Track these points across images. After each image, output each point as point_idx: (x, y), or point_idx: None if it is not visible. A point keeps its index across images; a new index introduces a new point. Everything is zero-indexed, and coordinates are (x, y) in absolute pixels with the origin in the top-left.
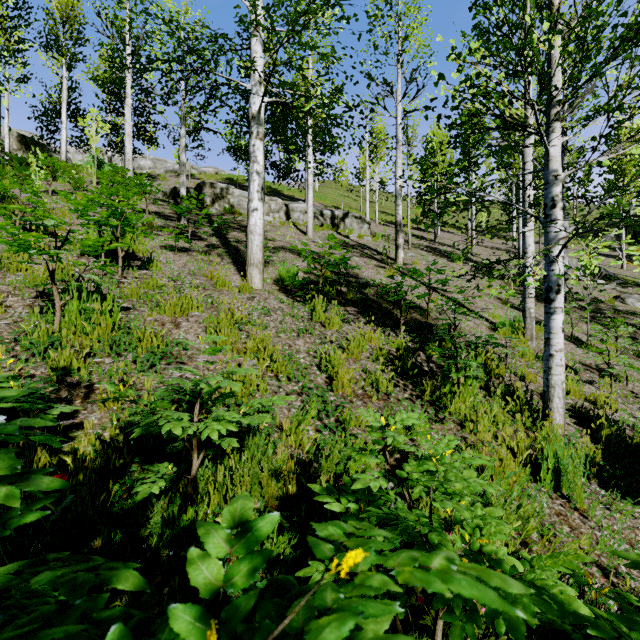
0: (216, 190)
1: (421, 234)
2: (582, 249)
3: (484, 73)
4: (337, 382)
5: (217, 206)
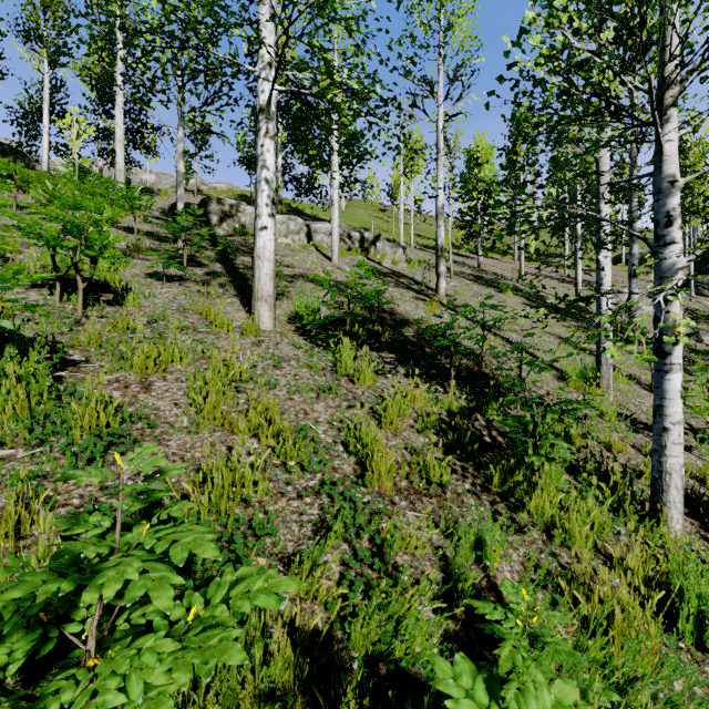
0: (224, 207)
1: (462, 260)
2: None
3: (584, 29)
4: (371, 473)
5: (225, 226)
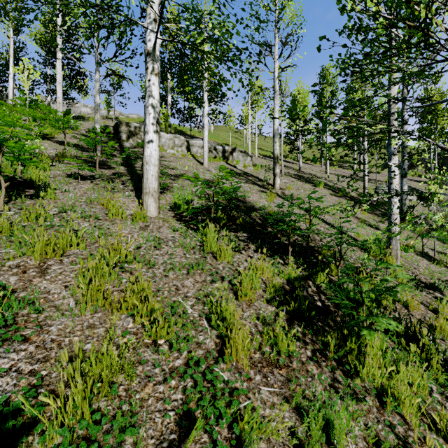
0: (131, 128)
1: (289, 165)
2: (430, 179)
3: None
4: (230, 350)
5: (131, 141)
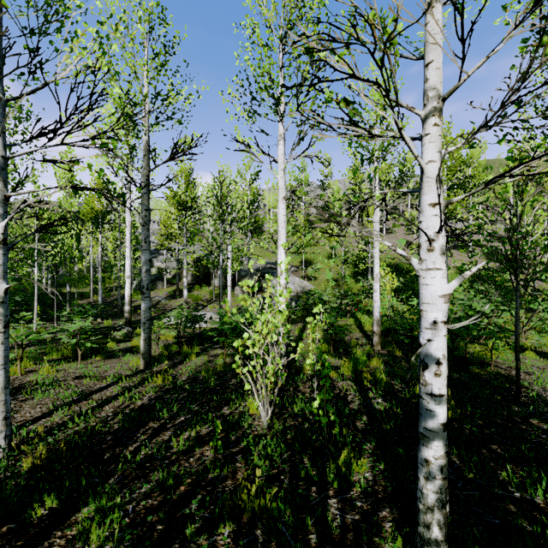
0: None
1: None
2: None
3: None
4: None
5: None
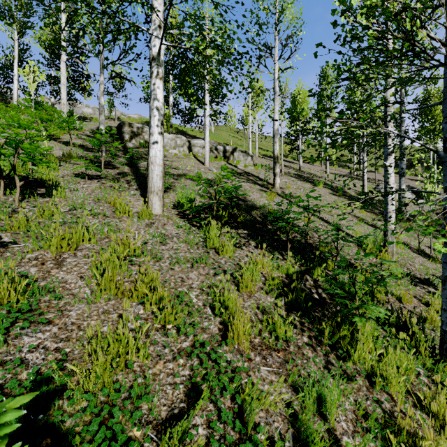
0: (133, 129)
1: (289, 164)
2: (426, 179)
3: None
4: (232, 334)
5: (134, 141)
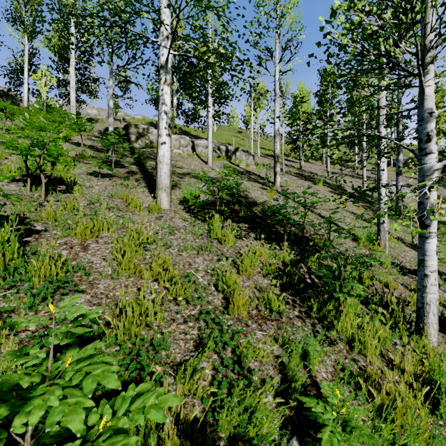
0: (139, 130)
1: (290, 164)
2: None
3: (374, 11)
4: (233, 305)
5: (140, 142)
